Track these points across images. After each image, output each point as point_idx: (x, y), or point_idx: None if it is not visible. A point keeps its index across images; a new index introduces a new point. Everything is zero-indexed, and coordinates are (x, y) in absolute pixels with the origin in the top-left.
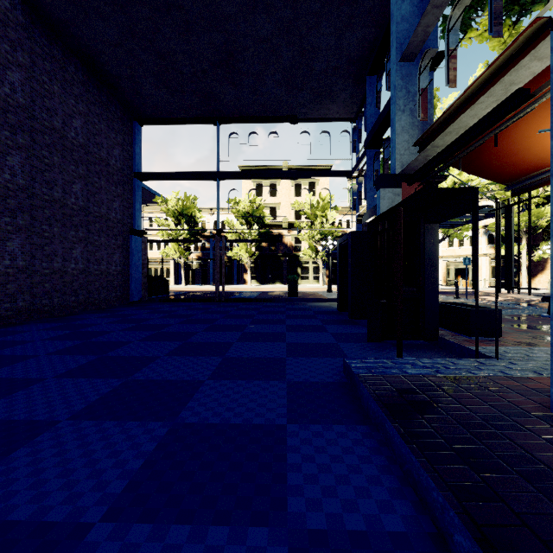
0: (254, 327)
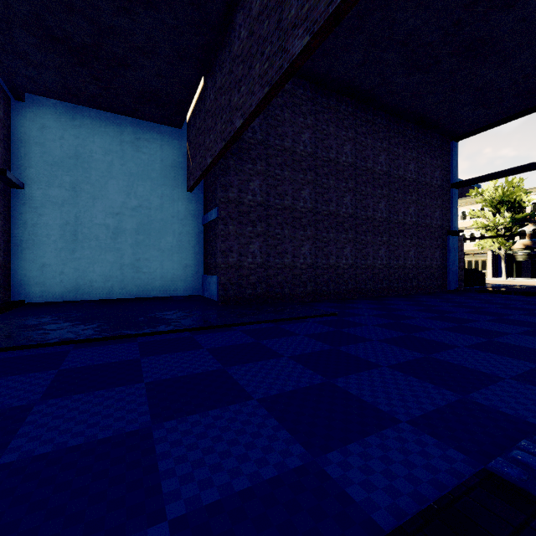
0: None
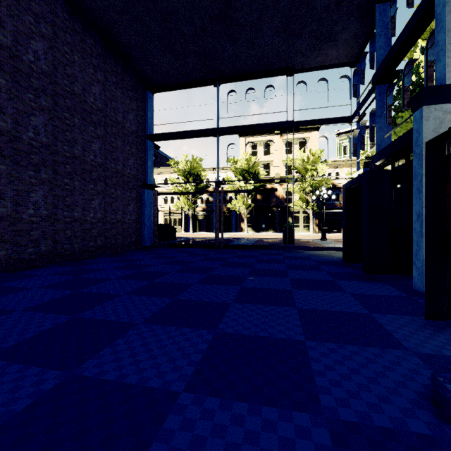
0: (253, 279)
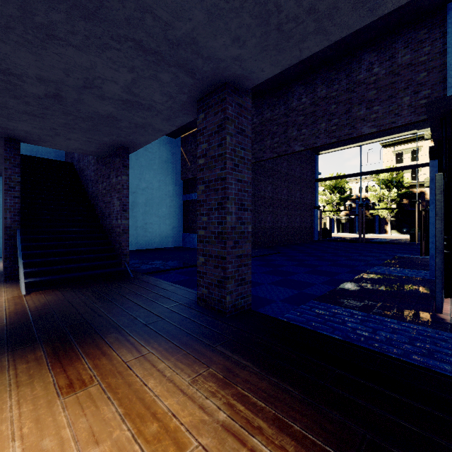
0: (376, 251)
